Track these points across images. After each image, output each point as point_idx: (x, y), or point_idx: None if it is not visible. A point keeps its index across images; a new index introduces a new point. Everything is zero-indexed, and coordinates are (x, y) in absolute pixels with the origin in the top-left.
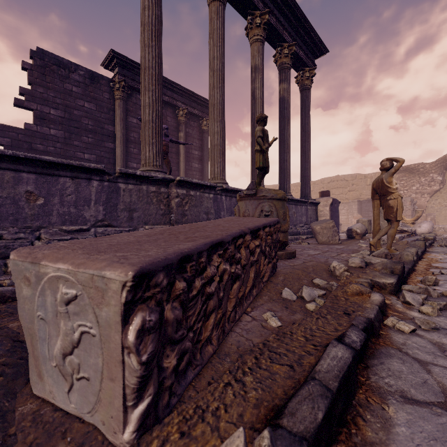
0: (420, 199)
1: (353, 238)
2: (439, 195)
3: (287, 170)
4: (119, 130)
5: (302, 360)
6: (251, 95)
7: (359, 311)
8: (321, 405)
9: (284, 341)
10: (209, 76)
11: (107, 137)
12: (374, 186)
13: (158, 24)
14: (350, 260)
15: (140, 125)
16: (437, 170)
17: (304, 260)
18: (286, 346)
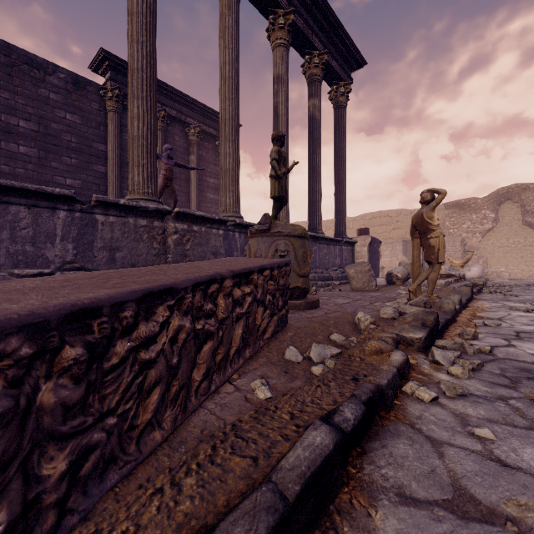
0: (472, 239)
1: (394, 284)
2: (492, 234)
3: (317, 202)
4: (111, 150)
5: (272, 449)
6: (274, 111)
7: (371, 376)
8: (262, 525)
9: (261, 421)
10: (220, 85)
11: (96, 159)
12: (414, 222)
13: (150, 14)
14: (382, 310)
15: None
16: (490, 205)
17: (328, 310)
18: (260, 428)
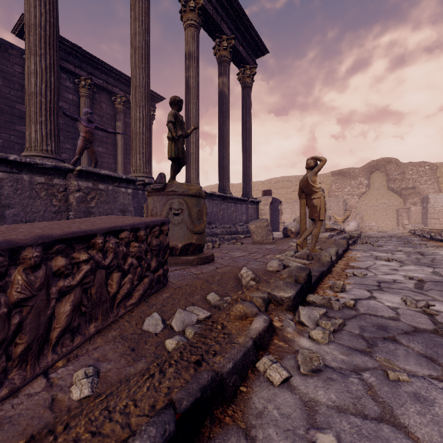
0: (351, 200)
1: (289, 237)
2: (366, 196)
3: (226, 167)
4: None
5: None
6: (185, 84)
7: (220, 355)
8: None
9: None
10: (131, 54)
11: (19, 119)
12: (301, 184)
13: None
14: (269, 264)
15: (65, 109)
16: (364, 174)
17: (220, 265)
18: None
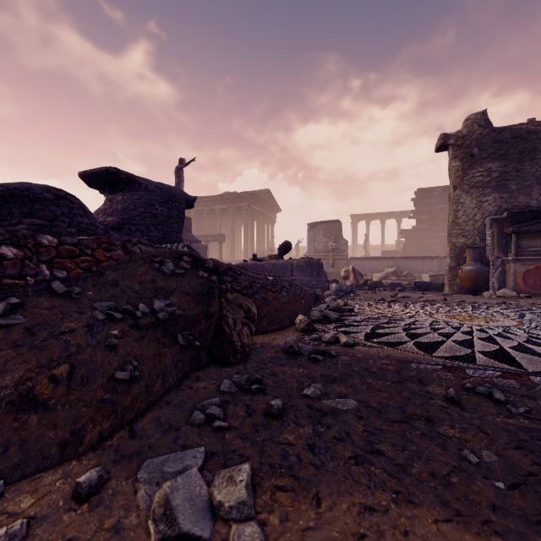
0: None
1: None
2: None
3: None
4: None
5: None
6: None
7: None
8: None
9: None
10: None
11: None
12: None
13: None
14: None
15: None
16: None
17: None
18: None
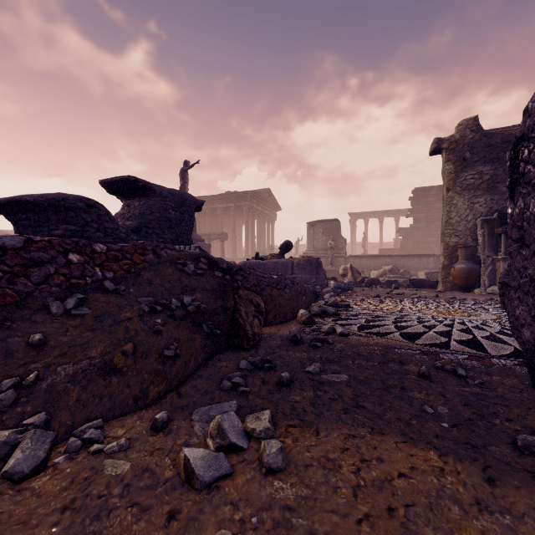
0: None
1: None
2: None
3: None
4: None
5: None
6: None
7: None
8: None
9: None
10: None
11: None
12: None
13: None
14: None
15: None
16: None
17: None
18: None
